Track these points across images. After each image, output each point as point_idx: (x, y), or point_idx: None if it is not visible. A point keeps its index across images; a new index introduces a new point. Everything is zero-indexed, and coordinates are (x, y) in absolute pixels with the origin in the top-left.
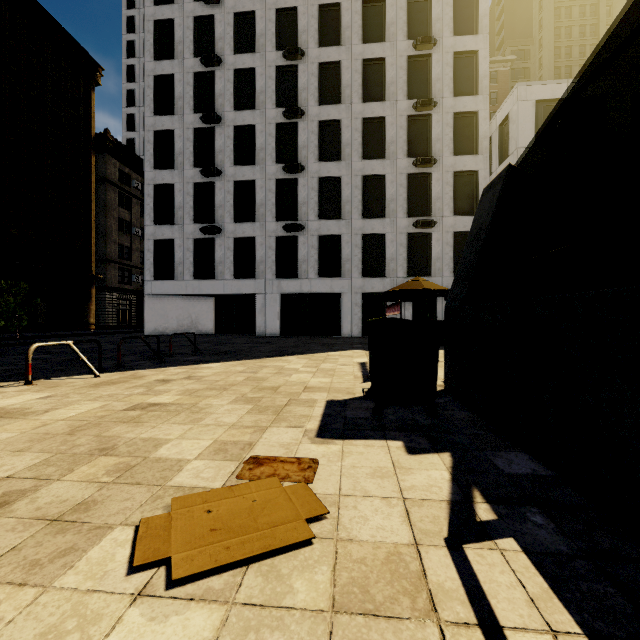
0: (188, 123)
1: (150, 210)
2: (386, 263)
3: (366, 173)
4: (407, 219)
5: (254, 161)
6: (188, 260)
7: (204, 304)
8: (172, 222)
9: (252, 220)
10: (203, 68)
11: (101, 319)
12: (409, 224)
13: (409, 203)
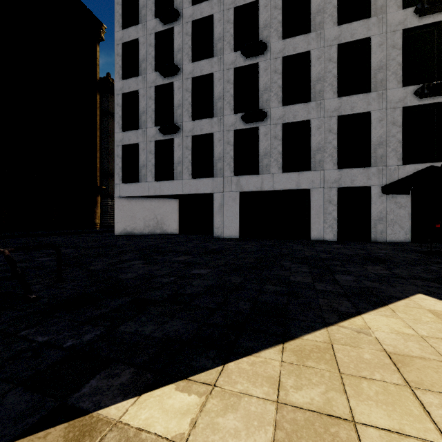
0: (150, 29)
1: (119, 118)
2: (371, 149)
3: (343, 40)
4: (403, 89)
5: (212, 54)
6: (150, 162)
7: (168, 206)
8: (137, 128)
9: (210, 116)
10: None
11: (105, 220)
12: (406, 95)
13: (404, 69)
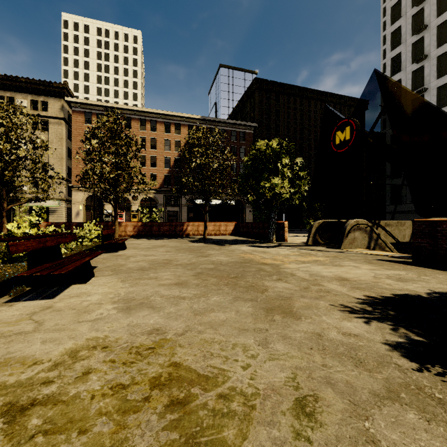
0: None
1: (388, 173)
2: None
3: None
4: None
5: None
6: (408, 194)
7: (420, 215)
8: (400, 176)
9: None
10: (417, 95)
11: None
12: None
13: None
